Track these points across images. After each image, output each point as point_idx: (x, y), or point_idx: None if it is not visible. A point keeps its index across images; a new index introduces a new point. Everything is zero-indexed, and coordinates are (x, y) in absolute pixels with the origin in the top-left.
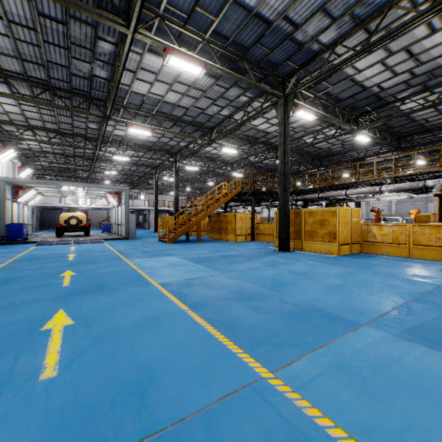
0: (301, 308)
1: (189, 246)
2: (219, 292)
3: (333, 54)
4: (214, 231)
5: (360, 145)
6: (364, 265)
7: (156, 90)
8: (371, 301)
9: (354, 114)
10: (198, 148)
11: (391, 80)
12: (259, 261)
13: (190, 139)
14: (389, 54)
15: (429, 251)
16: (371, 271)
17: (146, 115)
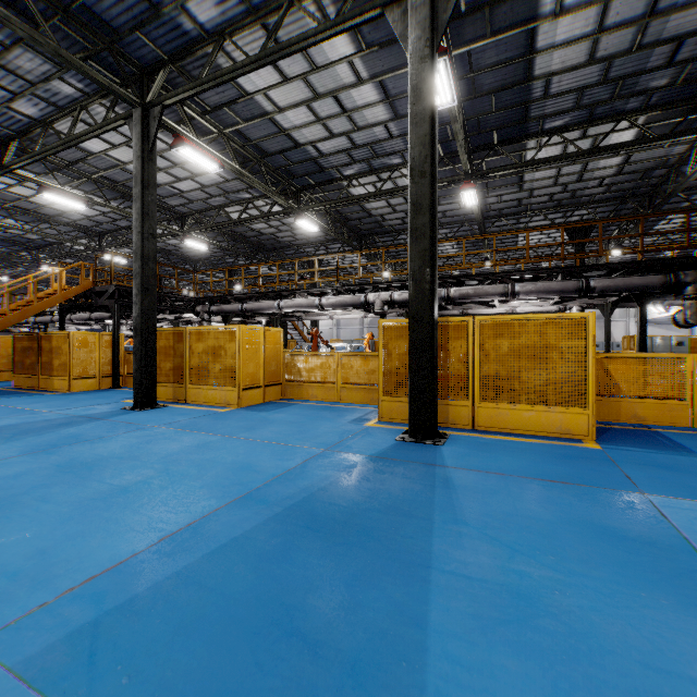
0: None
1: None
2: None
3: (227, 57)
4: (24, 372)
5: (317, 238)
6: (253, 425)
7: None
8: (139, 525)
9: (294, 185)
10: None
11: (329, 142)
12: (31, 441)
13: None
14: (314, 94)
15: (359, 391)
16: (248, 437)
17: None
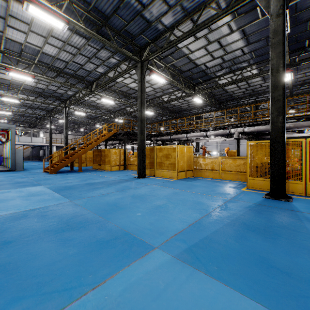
0: (112, 234)
1: (67, 175)
2: (46, 223)
3: (173, 35)
4: (95, 163)
5: (199, 105)
6: (189, 186)
7: (33, 40)
8: (177, 219)
9: (192, 83)
10: (82, 97)
11: (211, 62)
12: (115, 187)
13: (76, 90)
14: (208, 42)
15: (230, 174)
16: (191, 191)
17: (29, 63)
